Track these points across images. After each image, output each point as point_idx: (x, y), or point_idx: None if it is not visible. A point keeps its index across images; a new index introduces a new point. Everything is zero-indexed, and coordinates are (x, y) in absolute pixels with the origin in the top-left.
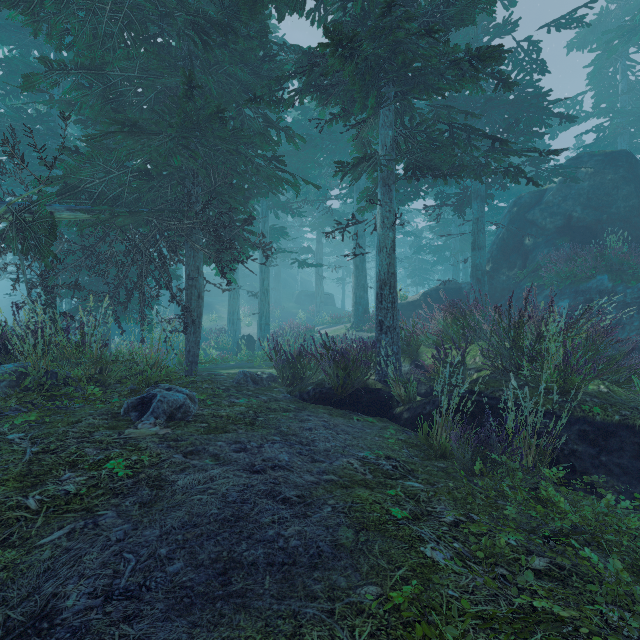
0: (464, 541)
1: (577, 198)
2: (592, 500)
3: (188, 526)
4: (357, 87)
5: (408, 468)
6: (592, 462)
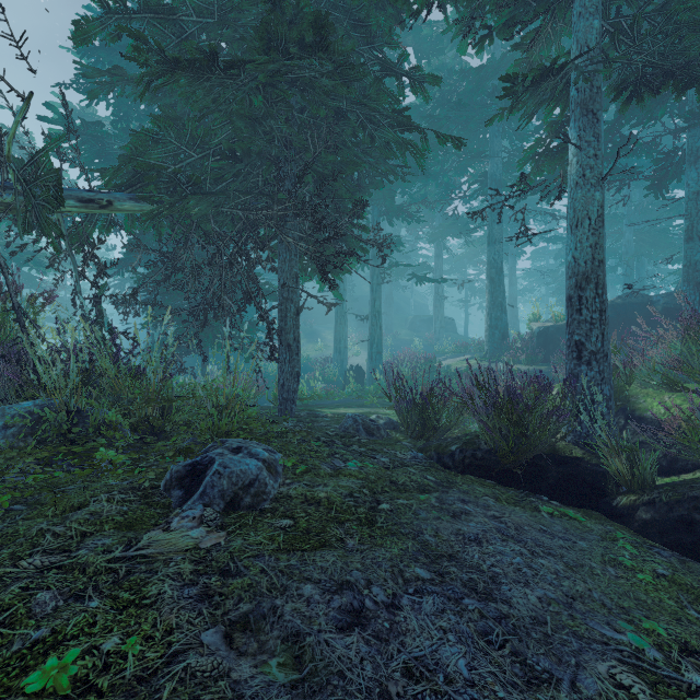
0: None
1: None
2: None
3: None
4: None
5: None
6: None
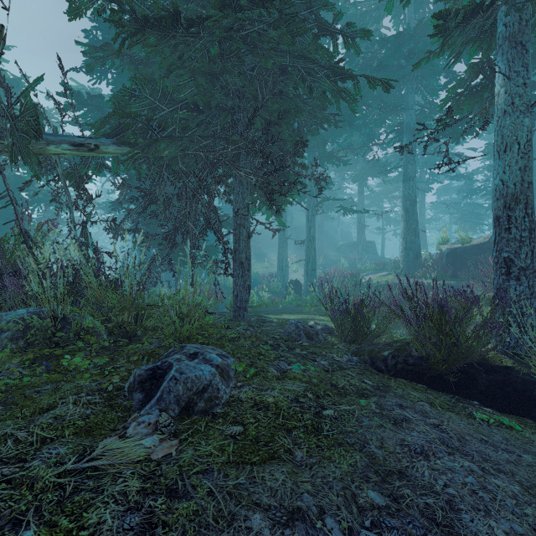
0: None
1: None
2: None
3: None
4: None
5: None
6: None
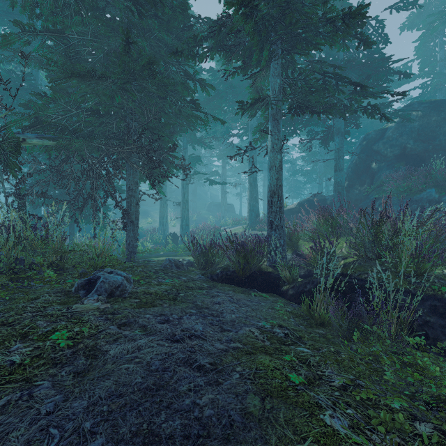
0: (356, 407)
1: (410, 134)
2: (444, 361)
3: (114, 396)
4: (255, 41)
5: (297, 335)
6: (442, 331)
